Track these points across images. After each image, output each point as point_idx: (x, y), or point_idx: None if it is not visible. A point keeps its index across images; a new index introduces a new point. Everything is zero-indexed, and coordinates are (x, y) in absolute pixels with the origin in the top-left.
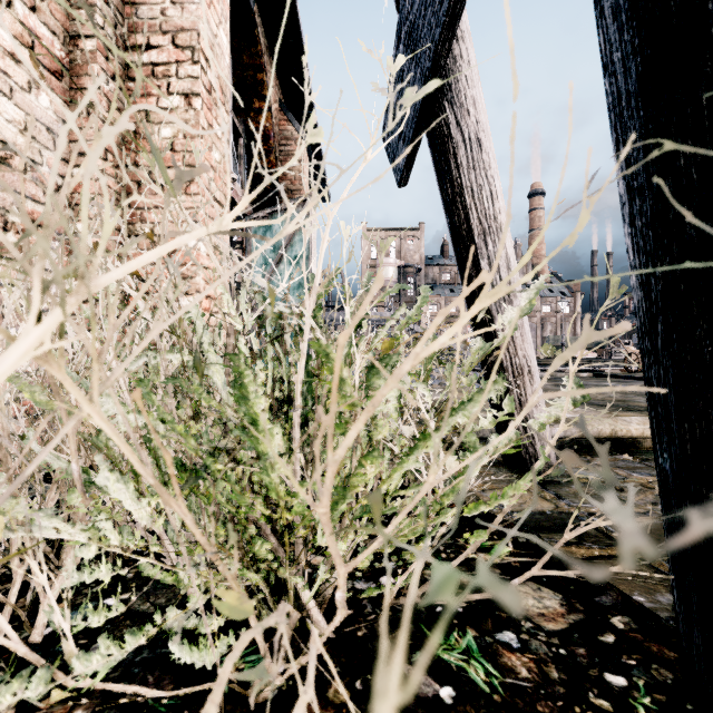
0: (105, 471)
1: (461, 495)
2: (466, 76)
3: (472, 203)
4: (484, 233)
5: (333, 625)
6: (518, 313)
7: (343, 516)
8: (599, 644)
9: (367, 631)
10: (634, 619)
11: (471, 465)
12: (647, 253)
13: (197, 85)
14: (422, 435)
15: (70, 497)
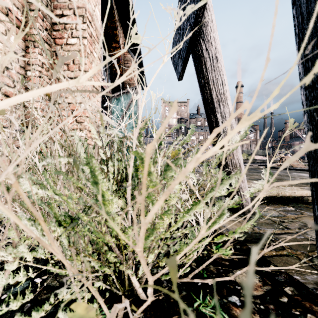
0: (24, 220)
1: (249, 281)
2: (210, 27)
3: (213, 87)
4: (218, 101)
5: (146, 304)
6: (265, 131)
7: (152, 242)
8: (280, 303)
9: (164, 296)
10: (296, 289)
11: (253, 251)
12: (316, 103)
13: (85, 33)
14: (195, 202)
15: (9, 232)
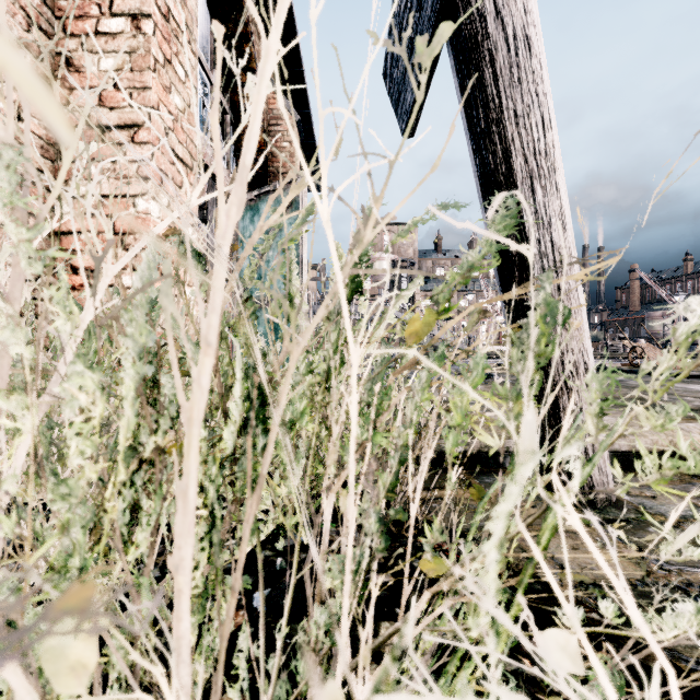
0: None
1: None
2: None
3: (516, 132)
4: (530, 176)
5: None
6: None
7: None
8: None
9: None
10: None
11: None
12: None
13: (148, 3)
14: None
15: None
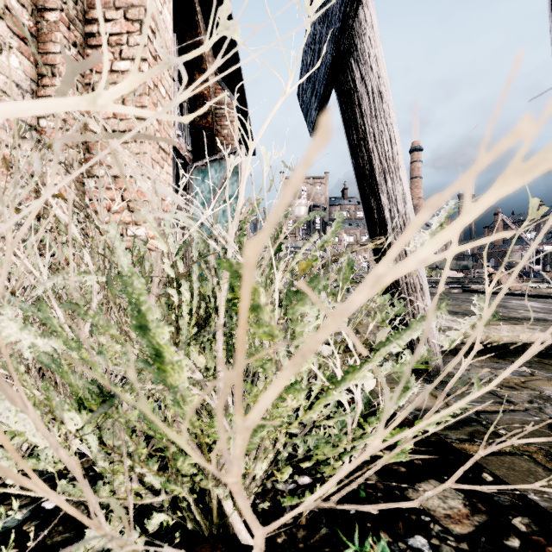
0: (5, 401)
1: None
2: (369, 37)
3: (374, 146)
4: (384, 172)
5: None
6: None
7: (263, 440)
8: (507, 549)
9: (286, 537)
10: (533, 521)
11: None
12: None
13: (144, 51)
14: (351, 367)
15: None
